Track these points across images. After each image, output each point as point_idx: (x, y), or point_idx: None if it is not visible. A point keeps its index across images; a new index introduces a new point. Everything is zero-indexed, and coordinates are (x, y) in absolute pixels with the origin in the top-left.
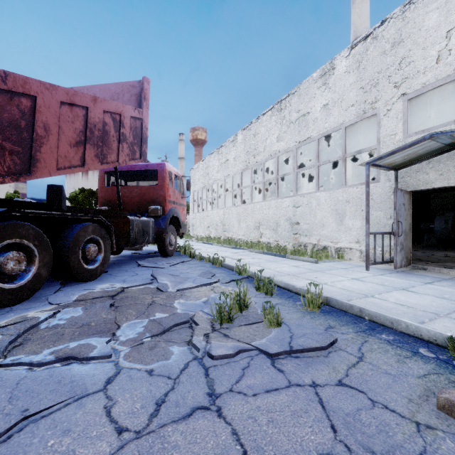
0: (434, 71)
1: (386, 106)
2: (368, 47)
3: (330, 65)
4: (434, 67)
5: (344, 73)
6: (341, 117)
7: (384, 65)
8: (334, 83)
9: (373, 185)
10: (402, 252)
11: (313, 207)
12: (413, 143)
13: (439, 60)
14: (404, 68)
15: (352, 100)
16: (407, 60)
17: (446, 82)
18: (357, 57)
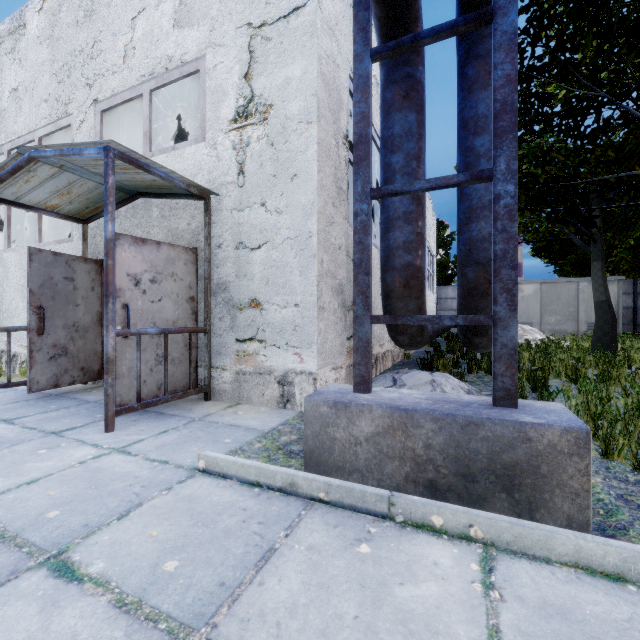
0: (122, 74)
1: (79, 114)
2: (62, 6)
3: (20, 16)
4: (121, 69)
5: (36, 39)
6: (33, 118)
7: (77, 43)
8: (25, 52)
9: (67, 245)
10: (60, 361)
11: (1, 281)
12: (15, 163)
13: (126, 60)
14: (97, 58)
15: (46, 91)
16: (98, 46)
17: (133, 95)
18: (51, 17)
